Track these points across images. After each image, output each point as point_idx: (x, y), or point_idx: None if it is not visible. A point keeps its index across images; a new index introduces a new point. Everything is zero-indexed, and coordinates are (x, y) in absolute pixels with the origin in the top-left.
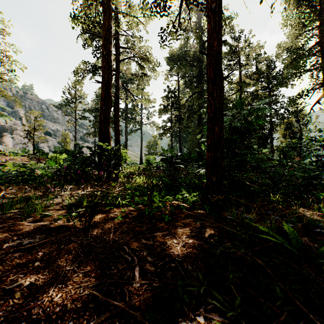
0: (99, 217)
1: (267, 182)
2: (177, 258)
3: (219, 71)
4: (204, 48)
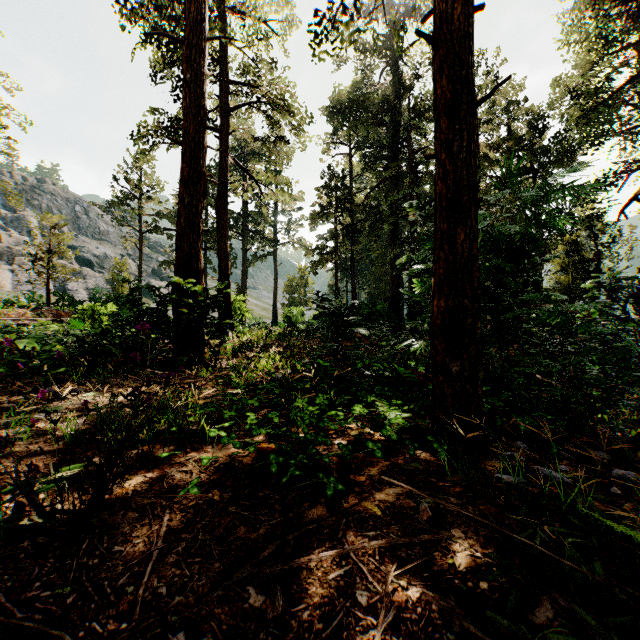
0: (135, 485)
1: (595, 376)
2: None
3: (468, 84)
4: (404, 88)
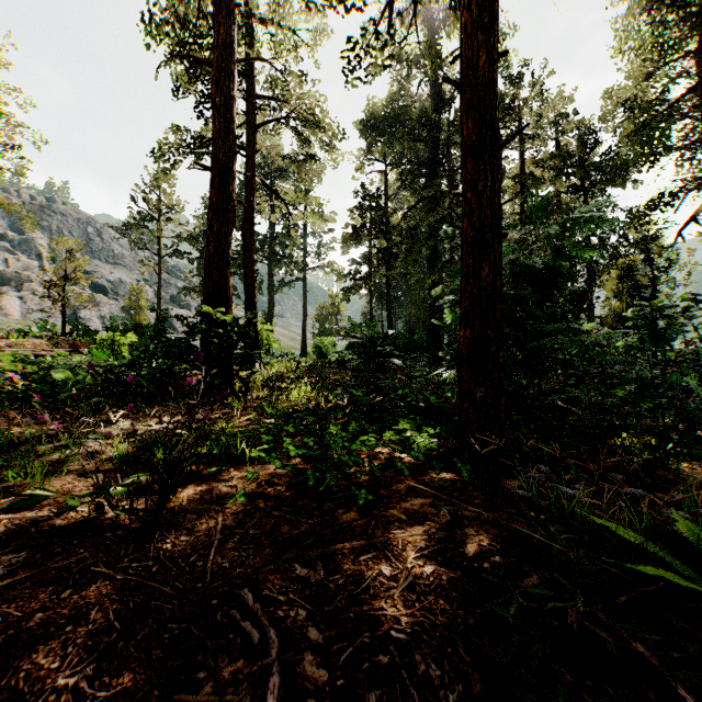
0: (188, 496)
1: (611, 402)
2: (394, 634)
3: (492, 127)
4: (443, 100)
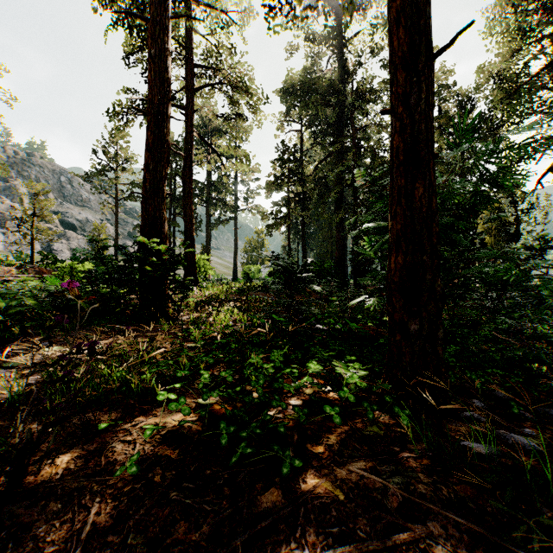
0: (68, 461)
1: None
2: None
3: (426, 34)
4: (348, 72)
